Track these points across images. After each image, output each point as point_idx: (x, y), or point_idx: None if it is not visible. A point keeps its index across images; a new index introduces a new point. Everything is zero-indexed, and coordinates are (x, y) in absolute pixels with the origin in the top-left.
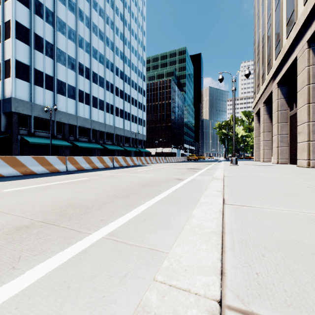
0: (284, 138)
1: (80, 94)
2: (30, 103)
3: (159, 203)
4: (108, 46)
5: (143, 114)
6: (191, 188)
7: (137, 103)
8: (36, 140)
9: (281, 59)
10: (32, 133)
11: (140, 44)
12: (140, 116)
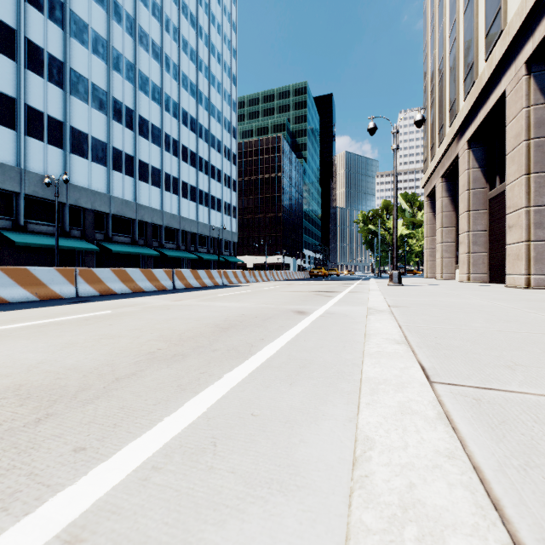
0: (479, 237)
1: (117, 157)
2: (18, 170)
3: (258, 377)
4: (168, 71)
5: (233, 196)
6: (329, 333)
7: (221, 175)
8: (28, 238)
9: (476, 98)
10: (21, 226)
11: (226, 71)
12: (226, 200)
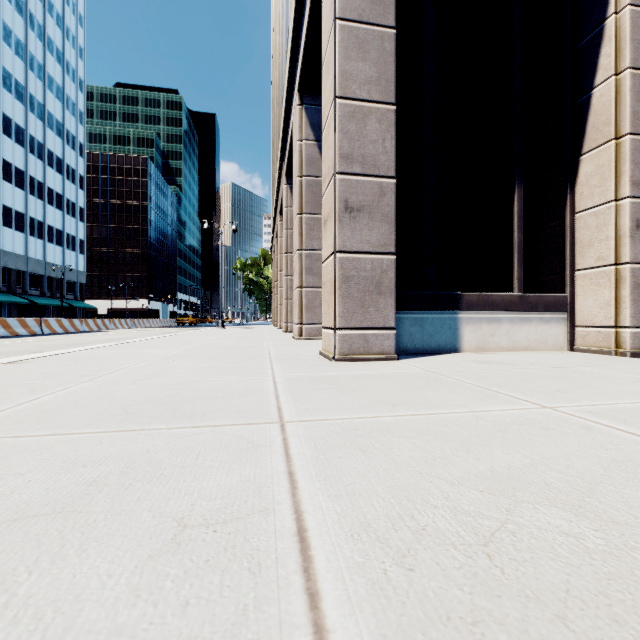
0: None
1: None
2: None
3: None
4: None
5: (80, 226)
6: None
7: (62, 201)
8: None
9: (274, 216)
10: None
11: (70, 73)
12: (70, 231)
